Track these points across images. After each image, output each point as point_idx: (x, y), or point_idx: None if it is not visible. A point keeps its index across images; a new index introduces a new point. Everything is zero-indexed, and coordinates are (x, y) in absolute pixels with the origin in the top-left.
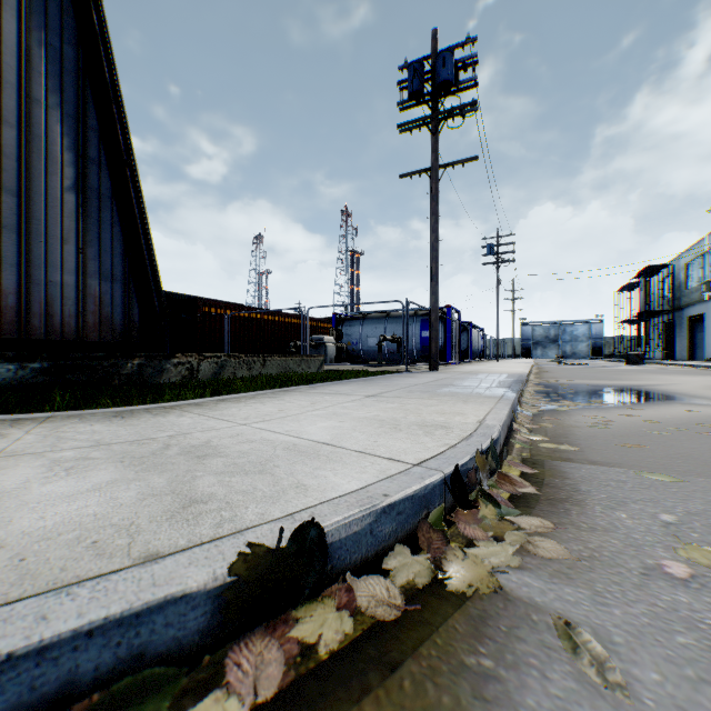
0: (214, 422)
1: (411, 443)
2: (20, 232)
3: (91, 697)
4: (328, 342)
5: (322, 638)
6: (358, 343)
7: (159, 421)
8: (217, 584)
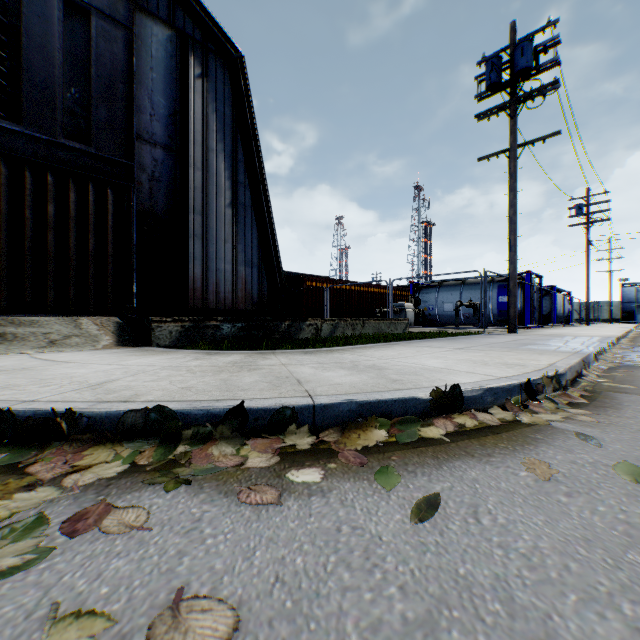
0: (366, 357)
1: (498, 370)
2: (202, 238)
3: (398, 418)
4: (407, 308)
5: (466, 424)
6: (434, 309)
7: (333, 356)
8: (426, 398)
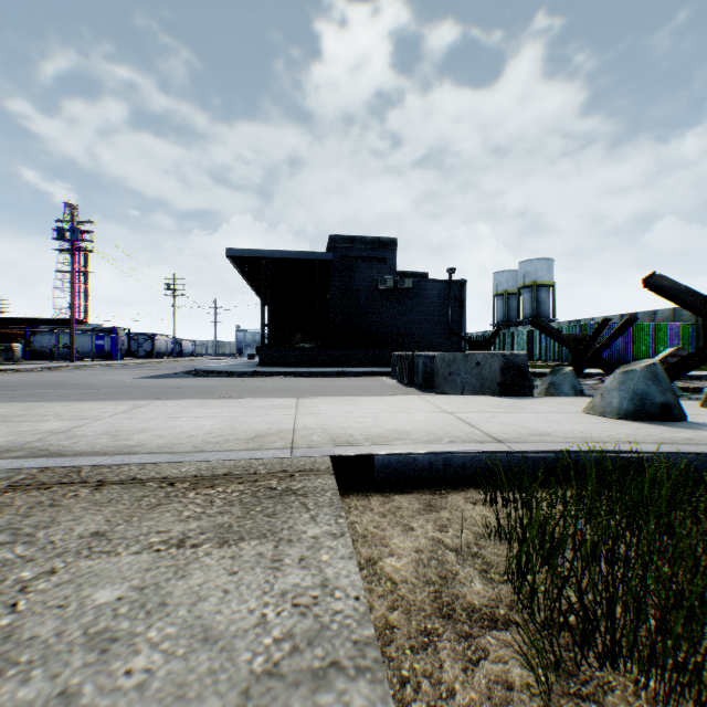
0: None
1: None
2: None
3: None
4: (17, 348)
5: None
6: (49, 347)
7: None
8: None
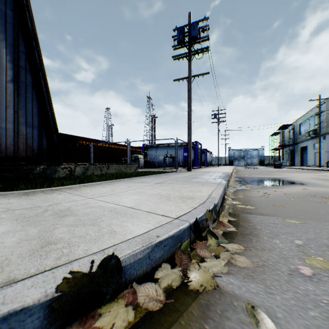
0: (76, 197)
1: (175, 207)
2: None
3: None
4: (140, 158)
5: (114, 325)
6: (154, 158)
7: (47, 197)
8: (48, 299)
